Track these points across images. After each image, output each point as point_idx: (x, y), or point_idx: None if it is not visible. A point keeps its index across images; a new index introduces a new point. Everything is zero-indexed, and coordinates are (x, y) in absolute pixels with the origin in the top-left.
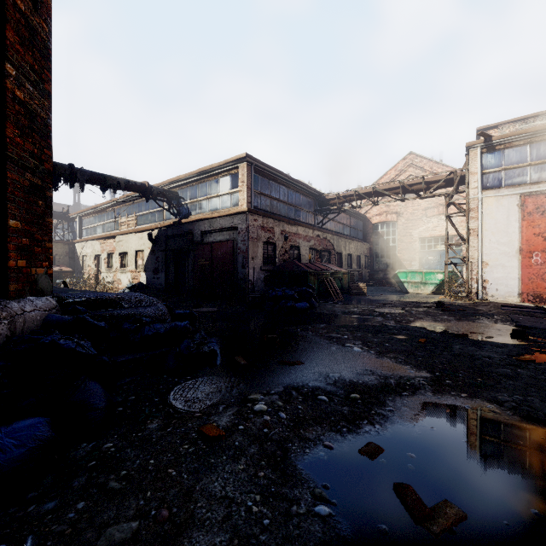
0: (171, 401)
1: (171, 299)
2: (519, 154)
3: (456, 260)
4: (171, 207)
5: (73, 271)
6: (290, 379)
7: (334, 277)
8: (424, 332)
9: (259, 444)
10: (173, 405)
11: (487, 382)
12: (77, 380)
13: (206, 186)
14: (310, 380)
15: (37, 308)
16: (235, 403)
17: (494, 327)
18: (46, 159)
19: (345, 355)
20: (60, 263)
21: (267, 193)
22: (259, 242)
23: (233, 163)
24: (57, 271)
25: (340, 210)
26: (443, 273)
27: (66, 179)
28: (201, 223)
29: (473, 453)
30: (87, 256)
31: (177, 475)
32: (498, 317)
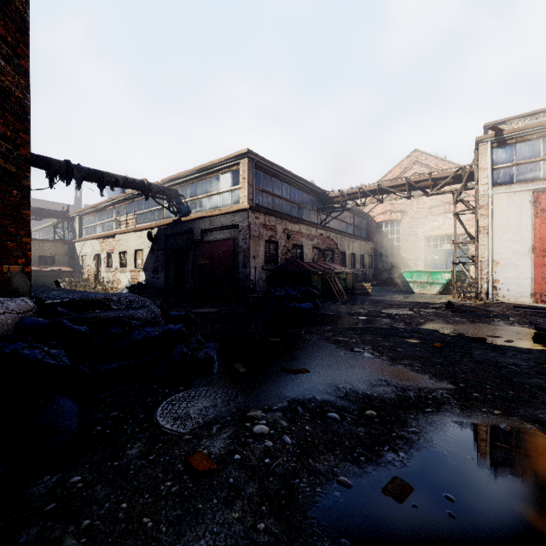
0: (157, 418)
1: (170, 299)
2: (532, 149)
3: (463, 260)
4: (170, 205)
5: (73, 271)
6: (295, 391)
7: (338, 277)
8: (438, 335)
9: (259, 481)
10: (160, 424)
11: (521, 396)
12: (43, 397)
13: (207, 183)
14: (318, 392)
15: (9, 310)
16: (231, 423)
17: (512, 329)
18: (22, 144)
19: (354, 362)
20: (60, 262)
21: (269, 190)
22: (261, 241)
23: (234, 159)
24: (56, 271)
25: (344, 208)
26: (450, 273)
27: (62, 176)
28: (201, 221)
29: (526, 494)
30: (87, 255)
31: (154, 527)
32: (514, 319)
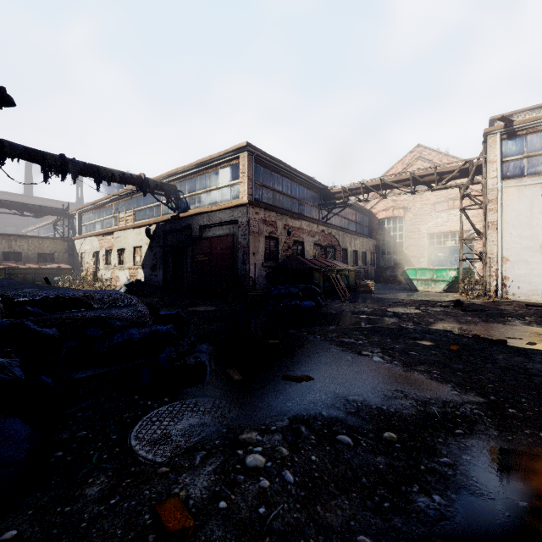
0: (131, 441)
1: (168, 296)
2: None
3: (467, 257)
4: (169, 201)
5: (72, 268)
6: (297, 404)
7: (341, 274)
8: (452, 336)
9: None
10: (133, 449)
11: None
12: None
13: (205, 178)
14: (324, 406)
15: None
16: (219, 449)
17: (531, 330)
18: None
19: (364, 367)
20: (60, 260)
21: (269, 185)
22: (261, 237)
23: (233, 153)
24: (55, 268)
25: (346, 204)
26: (455, 270)
27: (56, 170)
28: (200, 217)
29: None
30: (86, 253)
31: None
32: (530, 319)
